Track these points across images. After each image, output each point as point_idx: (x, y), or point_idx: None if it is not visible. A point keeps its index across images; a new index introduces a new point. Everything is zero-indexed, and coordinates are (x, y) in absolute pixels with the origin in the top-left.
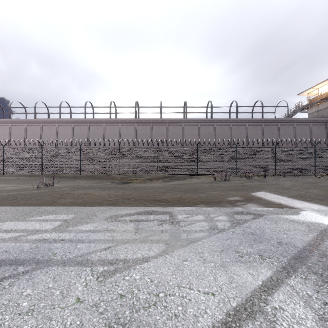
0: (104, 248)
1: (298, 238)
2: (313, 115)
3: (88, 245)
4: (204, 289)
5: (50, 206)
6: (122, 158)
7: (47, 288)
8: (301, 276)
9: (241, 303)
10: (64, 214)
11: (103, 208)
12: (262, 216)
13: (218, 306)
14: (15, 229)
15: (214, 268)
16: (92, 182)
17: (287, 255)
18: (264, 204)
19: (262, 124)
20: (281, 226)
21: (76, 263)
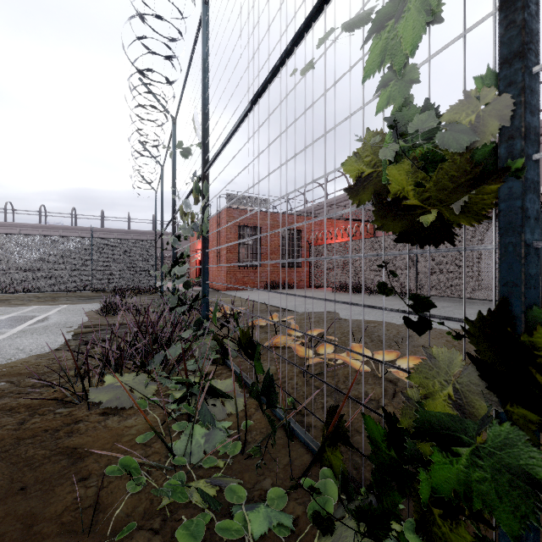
0: None
1: None
2: None
3: None
4: None
5: None
6: None
7: None
8: None
9: None
10: None
11: None
12: None
13: None
14: None
15: None
16: None
17: None
18: None
19: None
20: None
21: None
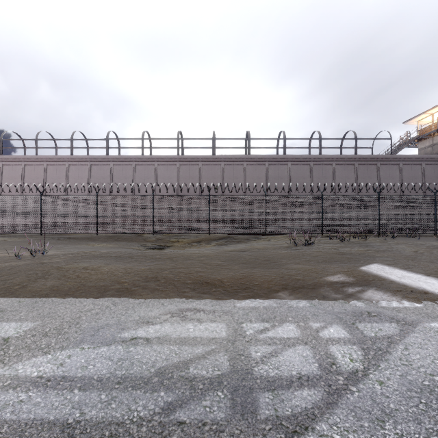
0: None
1: None
2: (426, 150)
3: None
4: None
5: (9, 296)
6: (157, 210)
7: None
8: None
9: None
10: (15, 322)
11: (101, 304)
12: (415, 326)
13: None
14: None
15: None
16: (113, 246)
17: None
18: (396, 291)
19: (355, 164)
20: None
21: None
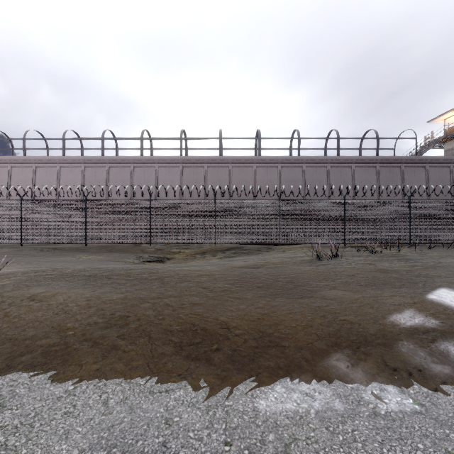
0: None
1: None
2: None
3: None
4: None
5: None
6: (155, 217)
7: None
8: None
9: None
10: None
11: None
12: None
13: None
14: None
15: None
16: (103, 258)
17: None
18: None
19: (376, 166)
20: None
21: None
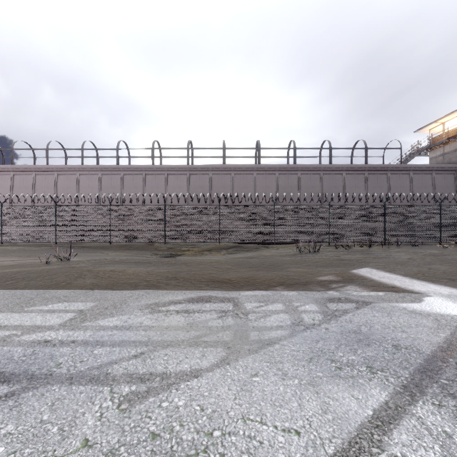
0: (134, 355)
1: (423, 339)
2: (437, 159)
3: (111, 350)
4: (284, 423)
5: (62, 289)
6: (168, 220)
7: (39, 422)
8: (433, 401)
9: (342, 447)
10: (81, 302)
11: (138, 293)
12: (368, 305)
13: (305, 454)
14: (5, 325)
15: (299, 387)
16: (126, 254)
17: (409, 367)
18: (371, 286)
19: (365, 173)
20: (397, 320)
21: (89, 380)
